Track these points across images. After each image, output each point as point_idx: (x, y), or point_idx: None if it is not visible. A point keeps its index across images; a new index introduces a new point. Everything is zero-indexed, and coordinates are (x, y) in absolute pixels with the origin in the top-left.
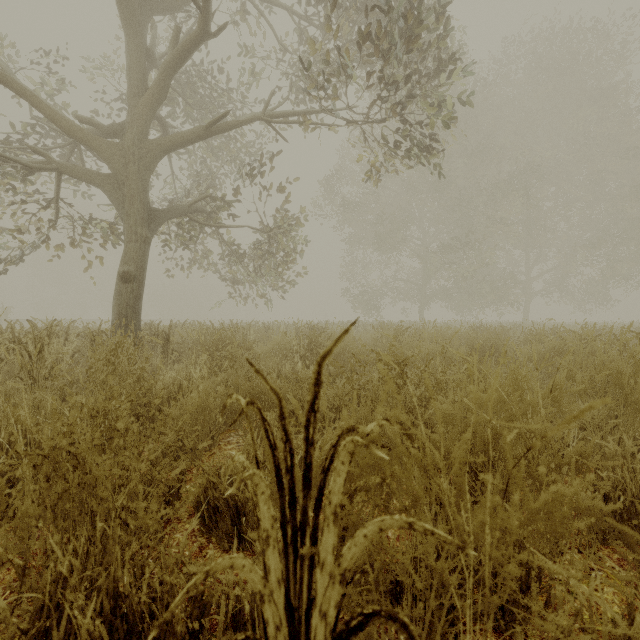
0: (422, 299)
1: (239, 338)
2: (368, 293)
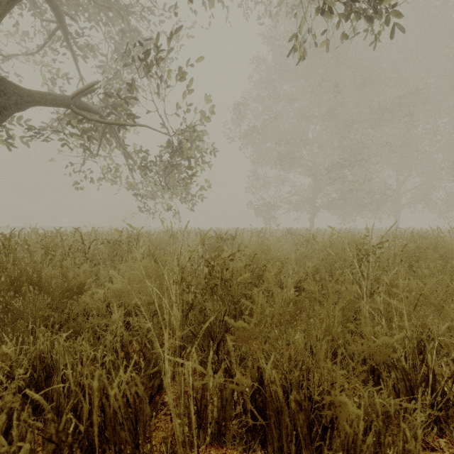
0: (312, 210)
1: (122, 252)
2: (268, 205)
